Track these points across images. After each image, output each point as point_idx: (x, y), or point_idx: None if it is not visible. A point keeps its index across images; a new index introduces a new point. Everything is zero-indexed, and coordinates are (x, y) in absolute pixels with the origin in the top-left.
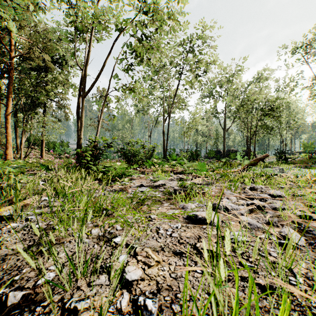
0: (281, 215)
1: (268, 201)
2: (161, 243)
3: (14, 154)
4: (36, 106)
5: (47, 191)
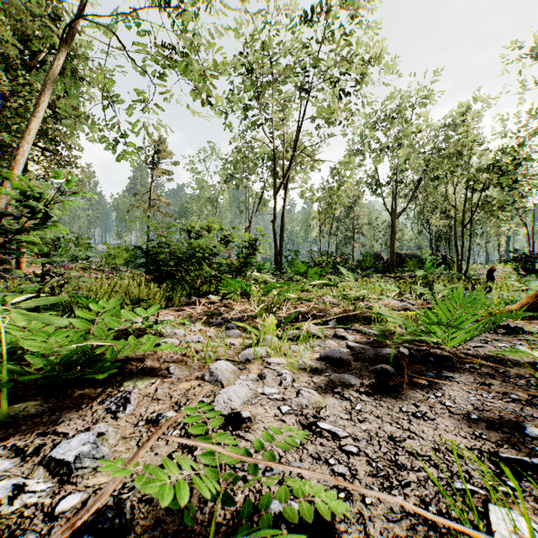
0: None
1: None
2: None
3: None
4: None
5: None
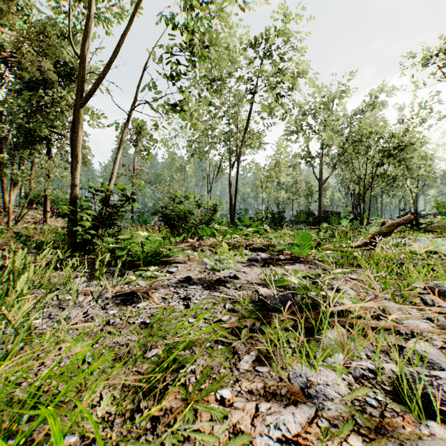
0: None
1: None
2: None
3: (0, 217)
4: (34, 144)
5: None
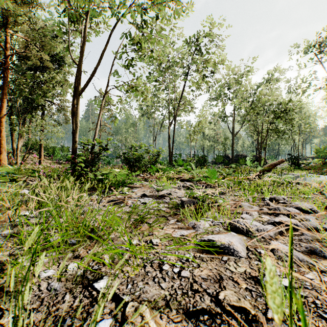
0: (322, 238)
1: (297, 216)
2: (165, 290)
3: (10, 159)
4: (33, 109)
5: (28, 204)
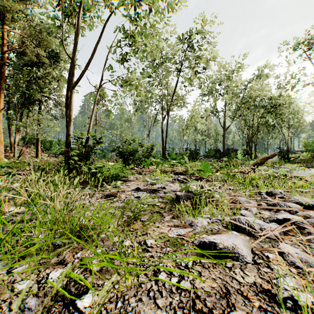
0: None
1: (299, 213)
2: (162, 309)
3: (8, 153)
4: (31, 104)
5: (16, 199)
